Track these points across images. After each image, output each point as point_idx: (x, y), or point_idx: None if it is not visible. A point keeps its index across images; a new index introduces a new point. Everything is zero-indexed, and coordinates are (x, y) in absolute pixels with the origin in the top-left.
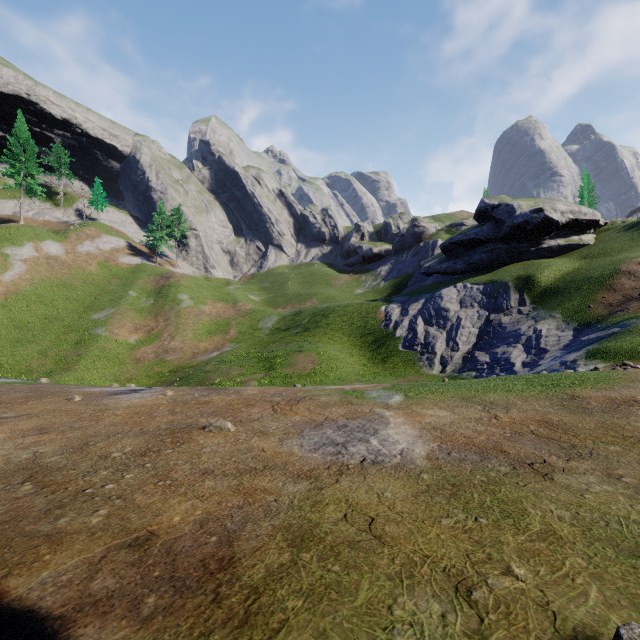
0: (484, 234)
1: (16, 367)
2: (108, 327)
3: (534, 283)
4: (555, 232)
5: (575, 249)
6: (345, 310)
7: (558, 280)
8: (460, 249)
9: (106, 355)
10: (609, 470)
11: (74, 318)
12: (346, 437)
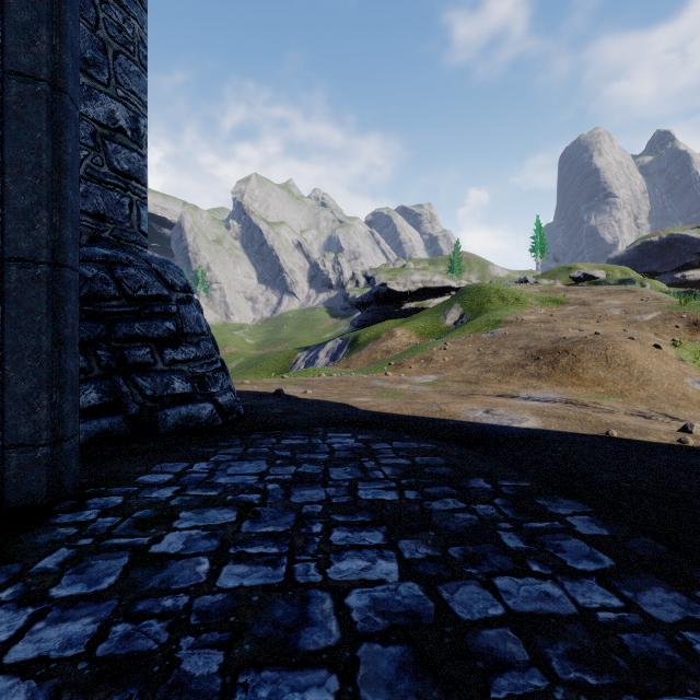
0: (366, 298)
1: None
2: None
3: (356, 341)
4: (412, 297)
5: (421, 311)
6: (277, 355)
7: (367, 340)
8: (361, 308)
9: None
10: None
11: None
12: None
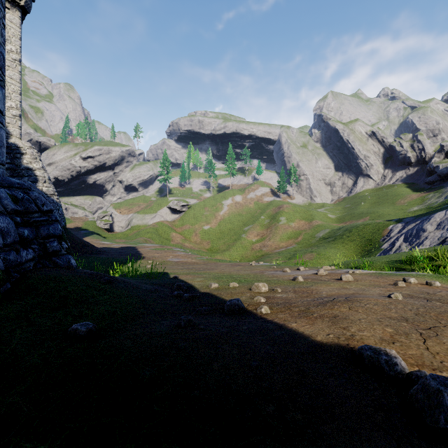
0: None
1: (216, 248)
2: (247, 234)
3: None
4: None
5: None
6: (364, 227)
7: None
8: None
9: (241, 246)
10: (179, 263)
11: (237, 229)
12: (175, 259)
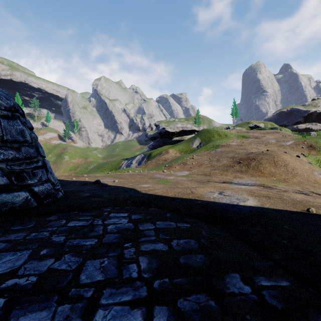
0: (155, 135)
1: None
2: None
3: (150, 155)
4: (177, 134)
5: (181, 141)
6: (112, 162)
7: (155, 154)
8: (153, 140)
9: None
10: None
11: None
12: None
